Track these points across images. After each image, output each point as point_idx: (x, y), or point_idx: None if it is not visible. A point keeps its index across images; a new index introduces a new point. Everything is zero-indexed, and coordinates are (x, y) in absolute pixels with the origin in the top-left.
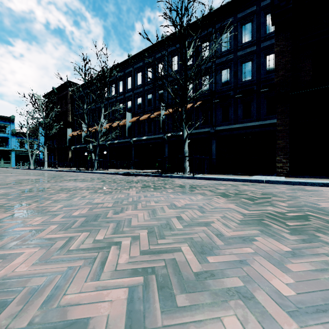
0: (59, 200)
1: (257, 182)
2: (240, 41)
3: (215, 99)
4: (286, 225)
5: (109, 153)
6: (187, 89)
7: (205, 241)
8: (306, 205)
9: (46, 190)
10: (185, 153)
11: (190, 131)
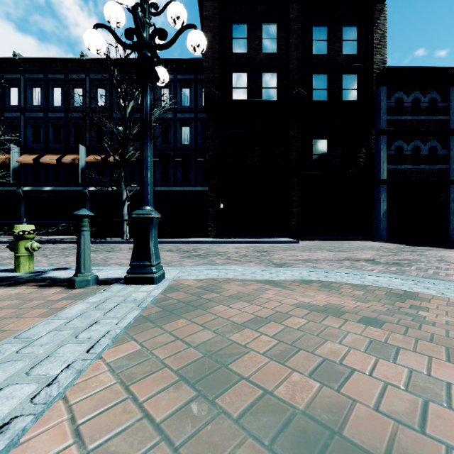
0: None
1: (193, 243)
2: (180, 103)
3: (155, 157)
4: (198, 257)
5: None
6: (128, 149)
7: (166, 262)
8: (213, 251)
9: None
10: (124, 217)
11: (131, 194)
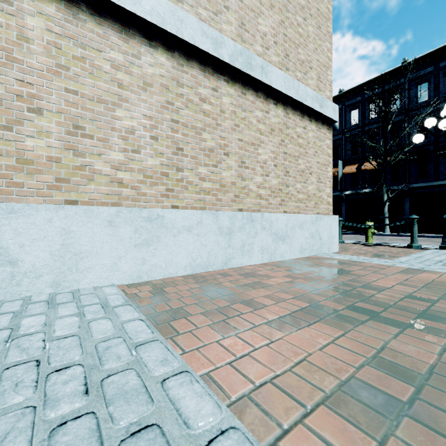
0: None
1: None
2: (443, 92)
3: (410, 156)
4: None
5: None
6: (390, 160)
7: None
8: None
9: None
10: (385, 215)
11: (392, 195)
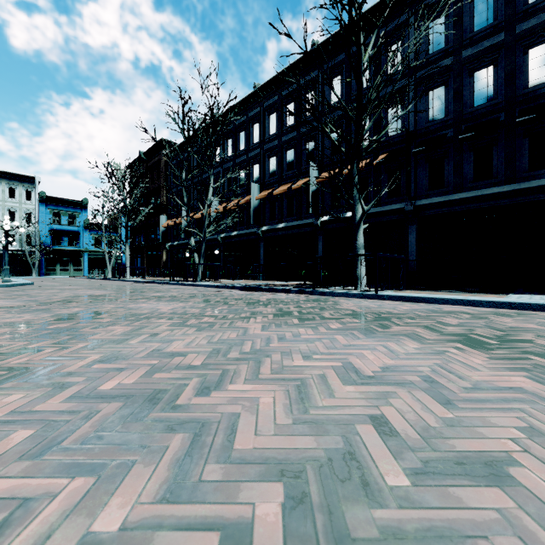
0: (103, 342)
1: (528, 309)
2: (469, 29)
3: (415, 148)
4: None
5: (223, 254)
6: (364, 125)
7: None
8: None
9: (97, 318)
10: (358, 250)
11: (369, 207)
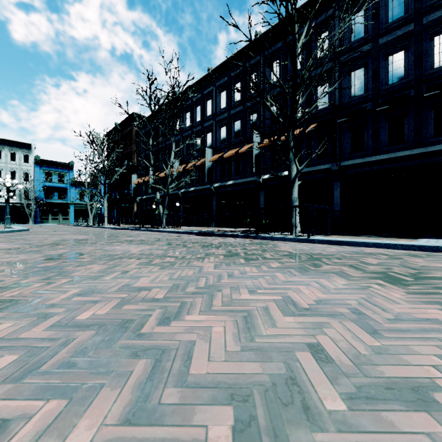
0: (82, 278)
1: (435, 251)
2: (384, 21)
3: (340, 118)
4: None
5: (182, 206)
6: (298, 100)
7: None
8: None
9: (78, 258)
10: (293, 202)
11: (302, 167)
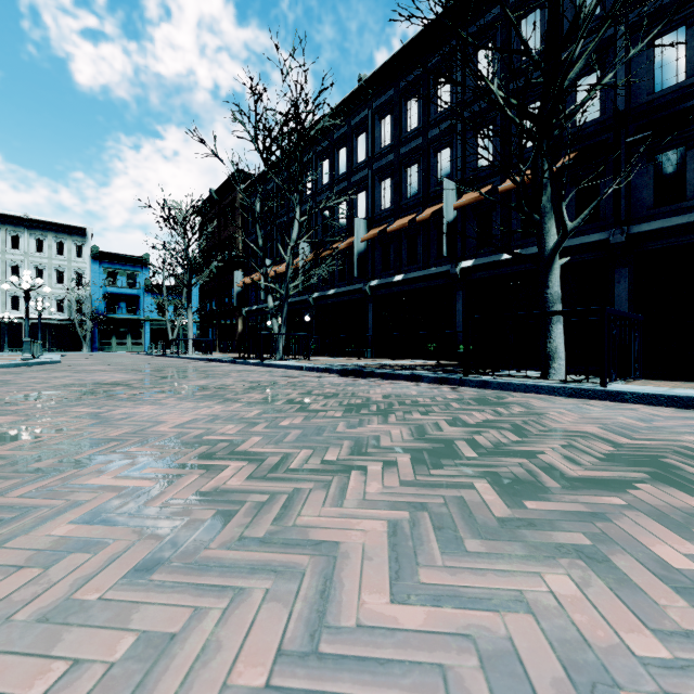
0: None
1: None
2: None
3: (632, 135)
4: None
5: (316, 321)
6: (568, 65)
7: None
8: None
9: None
10: (550, 305)
11: (576, 222)
